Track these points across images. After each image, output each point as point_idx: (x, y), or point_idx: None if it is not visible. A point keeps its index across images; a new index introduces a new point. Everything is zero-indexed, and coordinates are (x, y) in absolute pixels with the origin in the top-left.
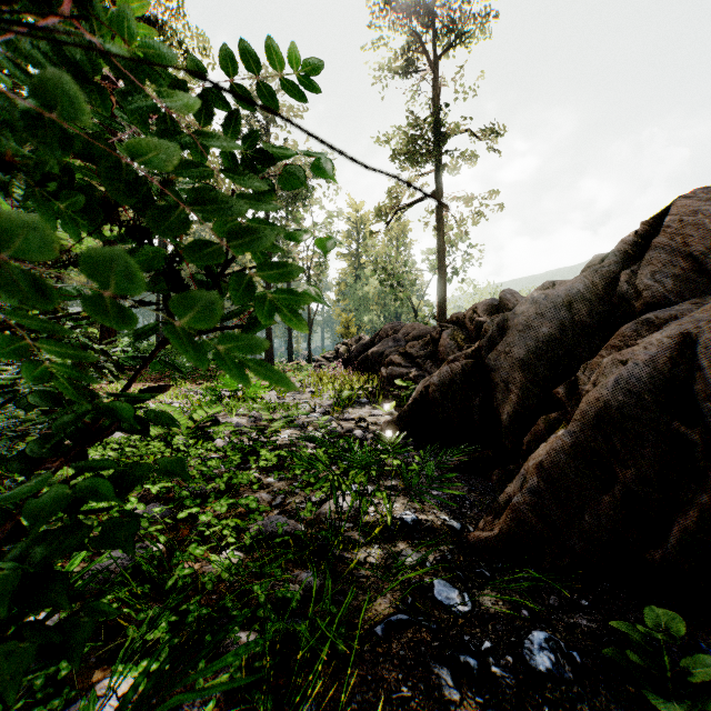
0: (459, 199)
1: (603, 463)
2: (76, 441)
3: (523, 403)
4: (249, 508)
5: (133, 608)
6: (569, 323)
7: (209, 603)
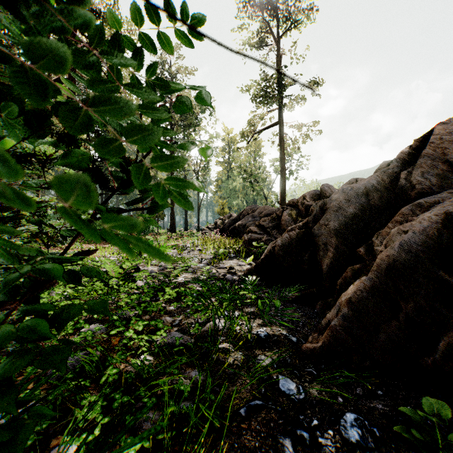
0: (294, 126)
1: (392, 299)
2: (28, 289)
3: (337, 258)
4: (157, 327)
5: (79, 396)
6: (366, 206)
7: (129, 392)
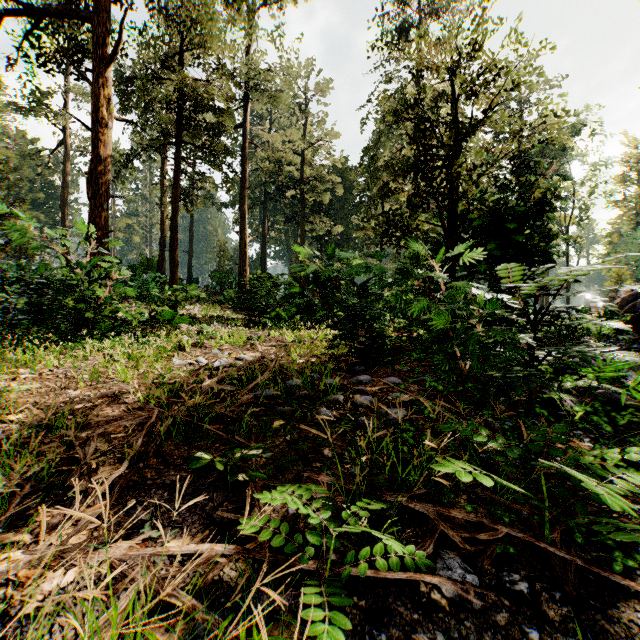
0: None
1: None
2: None
3: None
4: None
5: None
6: None
7: None
